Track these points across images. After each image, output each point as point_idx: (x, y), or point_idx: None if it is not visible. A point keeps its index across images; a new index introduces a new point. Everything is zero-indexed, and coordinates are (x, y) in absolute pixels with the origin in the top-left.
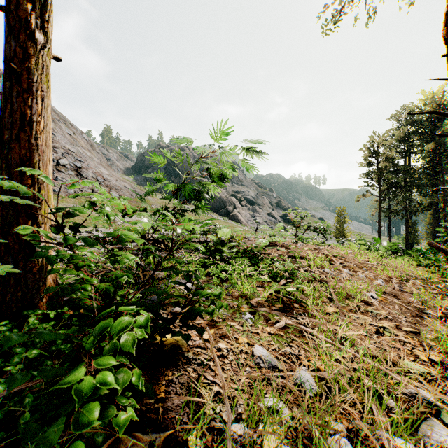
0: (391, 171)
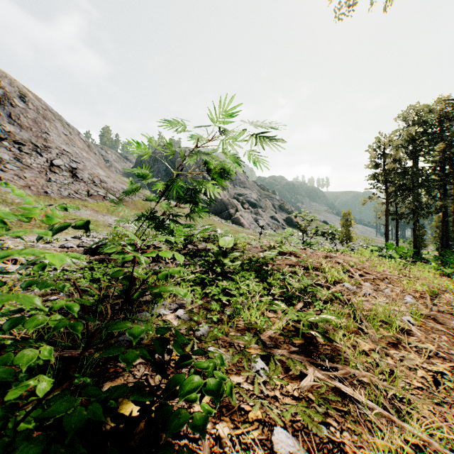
0: (398, 173)
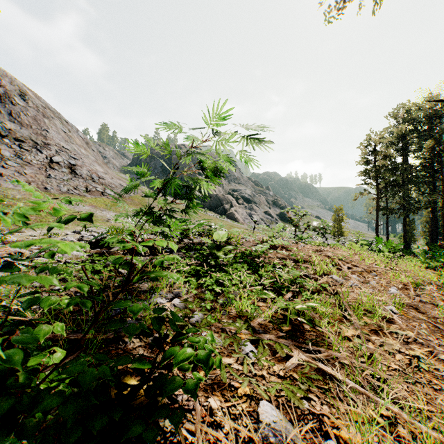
0: (389, 169)
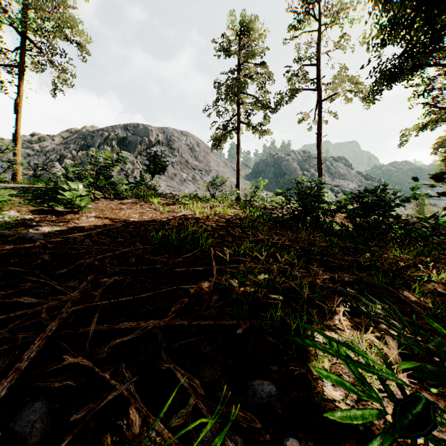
0: None
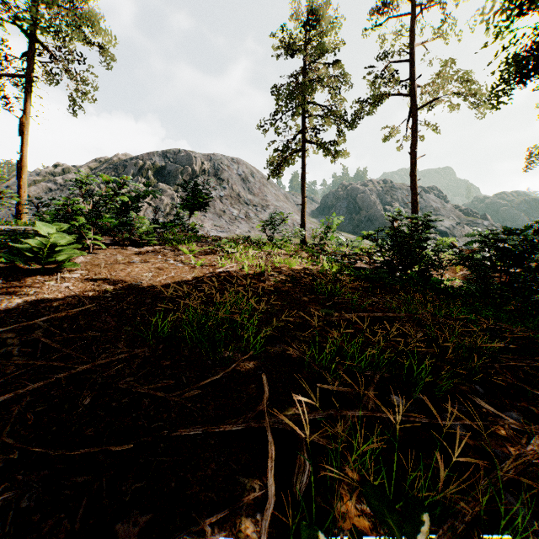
0: None
